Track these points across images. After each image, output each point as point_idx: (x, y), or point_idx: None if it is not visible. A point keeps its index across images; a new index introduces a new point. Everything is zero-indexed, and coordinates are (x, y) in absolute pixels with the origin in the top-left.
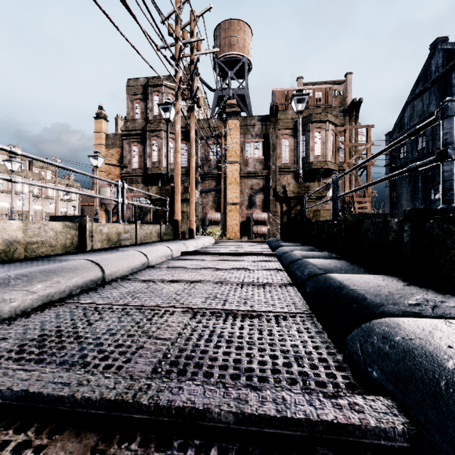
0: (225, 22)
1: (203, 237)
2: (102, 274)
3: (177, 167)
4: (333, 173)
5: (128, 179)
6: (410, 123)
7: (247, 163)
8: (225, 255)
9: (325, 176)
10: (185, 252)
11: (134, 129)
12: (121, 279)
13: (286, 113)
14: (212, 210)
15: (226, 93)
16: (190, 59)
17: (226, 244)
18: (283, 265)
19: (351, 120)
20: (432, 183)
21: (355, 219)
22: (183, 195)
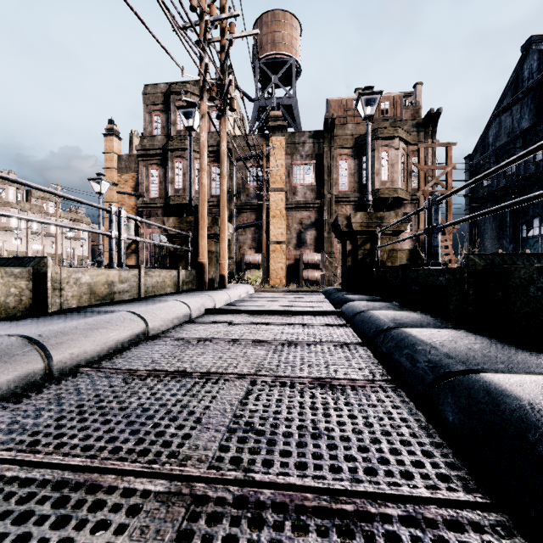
0: (267, 14)
1: (239, 286)
2: (45, 363)
3: (202, 191)
4: (404, 204)
5: (145, 211)
6: (496, 143)
7: (295, 191)
8: (269, 314)
9: (394, 208)
10: (211, 309)
11: (152, 148)
12: (87, 367)
13: (345, 128)
14: (252, 250)
15: (269, 103)
16: (221, 44)
17: (269, 296)
18: (361, 335)
19: (427, 136)
20: (524, 217)
21: (487, 262)
22: (211, 230)
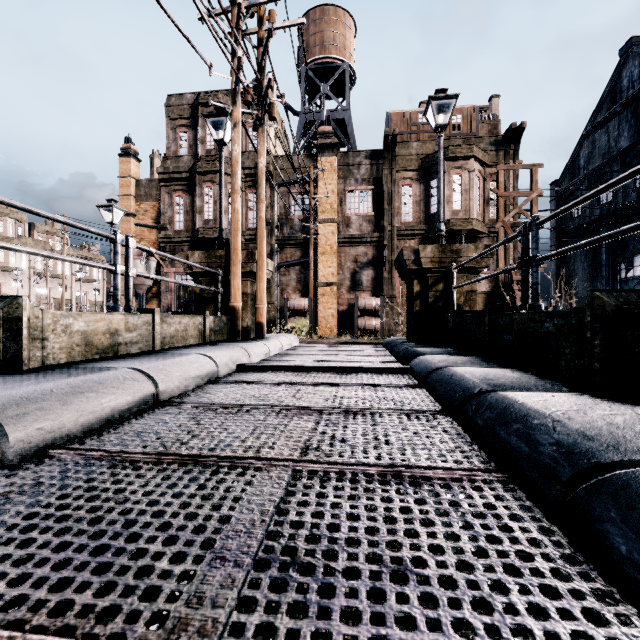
0: (315, 9)
1: (280, 337)
2: None
3: (235, 218)
4: (480, 238)
5: (168, 247)
6: (589, 166)
7: (348, 223)
8: (317, 371)
9: (468, 242)
10: (245, 364)
11: (176, 171)
12: (63, 448)
13: (409, 146)
14: (296, 293)
15: (317, 117)
16: (258, 37)
17: (318, 348)
18: (441, 400)
19: (508, 156)
20: (623, 255)
21: (621, 301)
22: (246, 267)
